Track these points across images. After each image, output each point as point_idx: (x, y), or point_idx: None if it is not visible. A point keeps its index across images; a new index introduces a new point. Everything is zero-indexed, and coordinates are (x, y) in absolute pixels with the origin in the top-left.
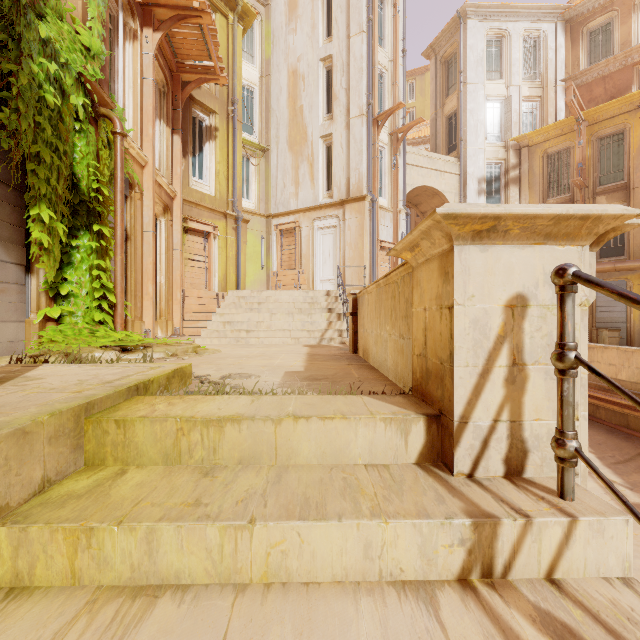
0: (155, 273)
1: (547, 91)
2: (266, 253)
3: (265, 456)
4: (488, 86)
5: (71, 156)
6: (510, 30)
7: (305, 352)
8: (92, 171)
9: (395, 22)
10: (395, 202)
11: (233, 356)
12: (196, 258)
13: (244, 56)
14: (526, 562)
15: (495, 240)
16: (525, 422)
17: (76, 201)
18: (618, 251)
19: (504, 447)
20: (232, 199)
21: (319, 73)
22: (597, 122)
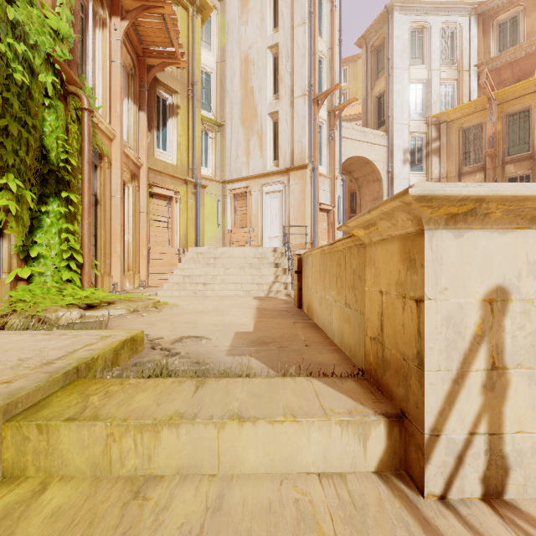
0: (124, 232)
1: (462, 75)
2: (222, 214)
3: (206, 464)
4: (412, 70)
5: (41, 130)
6: (431, 22)
7: (254, 306)
8: (61, 143)
9: (332, 15)
10: (332, 170)
11: (189, 311)
12: (160, 219)
13: (203, 44)
14: None
15: (472, 224)
16: (506, 435)
17: (45, 171)
18: None
19: (482, 464)
20: (192, 167)
21: (267, 59)
22: (506, 101)
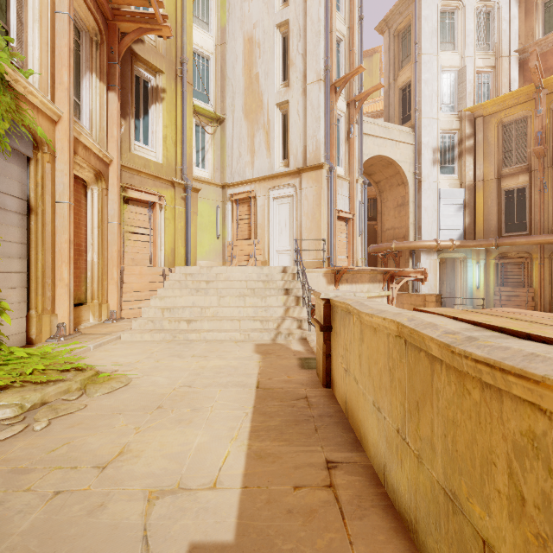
0: (86, 249)
1: (501, 62)
2: (222, 223)
3: None
4: (442, 57)
5: None
6: (464, 1)
7: (253, 379)
8: None
9: None
10: (352, 171)
11: (136, 402)
12: (139, 231)
13: (199, 24)
14: None
15: None
16: None
17: None
18: None
19: None
20: (181, 166)
21: (275, 39)
22: None
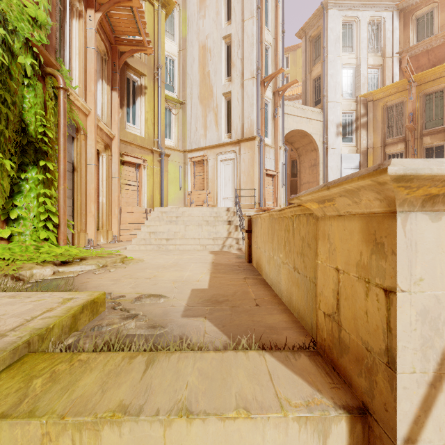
0: (98, 195)
1: (386, 61)
2: (183, 178)
3: None
4: (343, 57)
5: (20, 106)
6: (359, 17)
7: (210, 261)
8: (39, 118)
9: (277, 10)
10: (277, 141)
11: (152, 266)
12: (130, 183)
13: (167, 35)
14: None
15: None
16: None
17: (24, 142)
18: None
19: None
20: (157, 139)
21: (221, 47)
22: (423, 83)
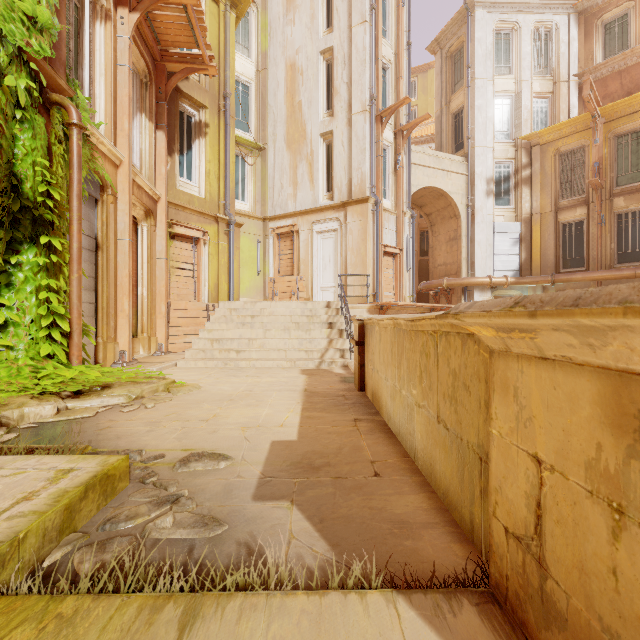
0: (136, 284)
1: (559, 87)
2: (262, 258)
3: None
4: (497, 81)
5: (10, 152)
6: (520, 22)
7: (301, 387)
8: (40, 170)
9: (400, 12)
10: (400, 204)
11: (212, 398)
12: (184, 266)
13: (239, 49)
14: None
15: None
16: None
17: (15, 208)
18: (637, 256)
19: None
20: (224, 201)
21: (319, 66)
22: (614, 119)
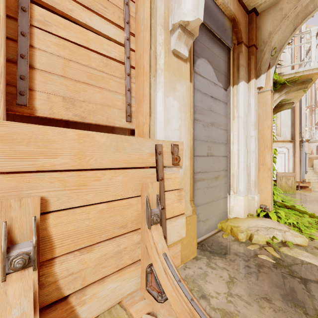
0: None
1: None
2: None
3: None
4: None
5: None
6: None
7: None
8: None
9: None
10: (311, 128)
11: None
12: None
13: None
14: (316, 171)
15: (315, 159)
16: (317, 167)
17: None
18: None
19: (316, 168)
20: None
21: None
22: None
